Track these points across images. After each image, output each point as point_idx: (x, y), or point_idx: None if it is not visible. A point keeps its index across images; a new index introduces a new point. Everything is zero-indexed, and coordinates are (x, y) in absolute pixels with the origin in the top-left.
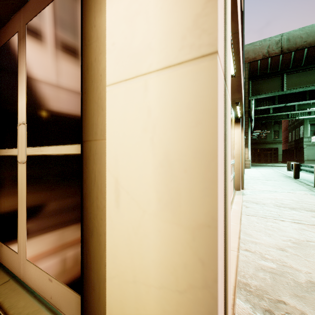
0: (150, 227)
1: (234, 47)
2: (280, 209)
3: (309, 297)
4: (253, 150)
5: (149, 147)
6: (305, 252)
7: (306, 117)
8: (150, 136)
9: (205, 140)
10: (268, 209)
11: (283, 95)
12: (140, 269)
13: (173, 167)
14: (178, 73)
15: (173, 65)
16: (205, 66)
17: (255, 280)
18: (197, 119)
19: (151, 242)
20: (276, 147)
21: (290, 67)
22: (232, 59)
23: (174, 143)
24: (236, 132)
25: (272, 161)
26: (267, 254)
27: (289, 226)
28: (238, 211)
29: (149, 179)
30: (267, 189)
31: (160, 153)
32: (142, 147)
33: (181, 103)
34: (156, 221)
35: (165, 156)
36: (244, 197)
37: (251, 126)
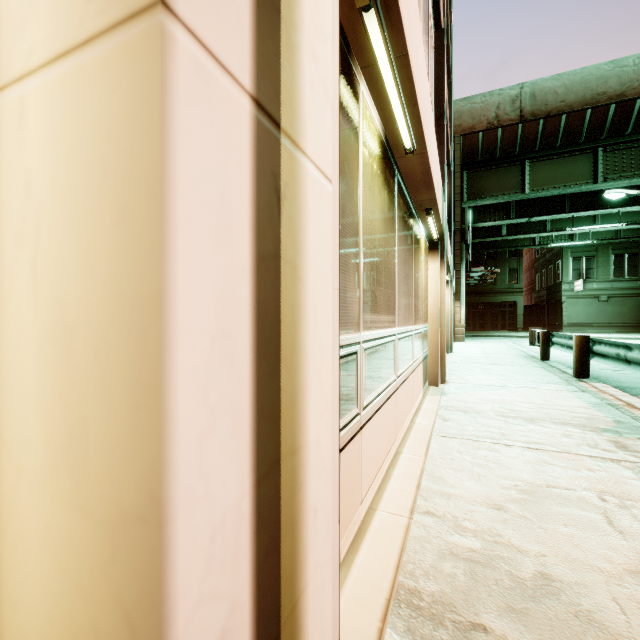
0: (31, 516)
1: (403, 87)
2: (506, 423)
3: (535, 611)
4: (472, 306)
5: (28, 287)
6: (542, 510)
7: (566, 245)
8: (30, 254)
9: (137, 264)
10: (485, 422)
11: (524, 201)
12: (11, 637)
13: (74, 345)
14: (83, 69)
15: (74, 48)
16: (137, 46)
17: (433, 580)
18: (120, 204)
19: (32, 559)
20: (513, 300)
21: (537, 148)
22: (402, 115)
23: (76, 274)
24: (431, 270)
25: (507, 327)
26: (467, 520)
27: (519, 456)
28: (426, 430)
29: (29, 378)
30: (489, 382)
31: (49, 305)
32: (16, 287)
33: (89, 158)
34: (42, 499)
35: (58, 312)
36: (444, 399)
37: (466, 260)
